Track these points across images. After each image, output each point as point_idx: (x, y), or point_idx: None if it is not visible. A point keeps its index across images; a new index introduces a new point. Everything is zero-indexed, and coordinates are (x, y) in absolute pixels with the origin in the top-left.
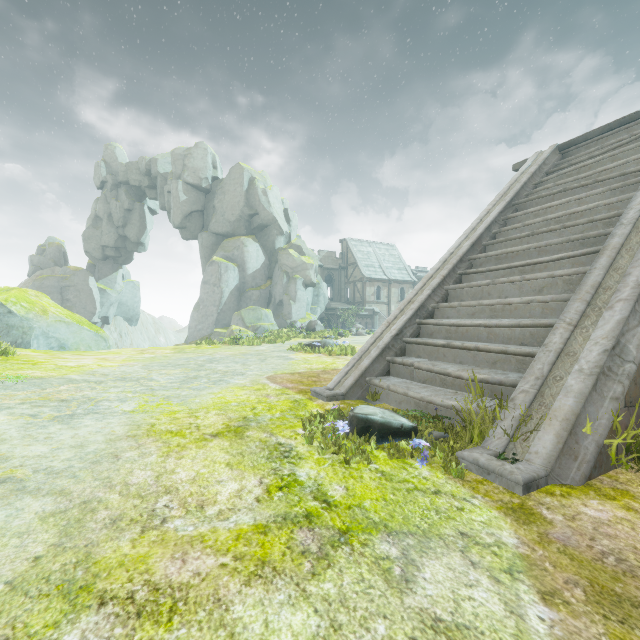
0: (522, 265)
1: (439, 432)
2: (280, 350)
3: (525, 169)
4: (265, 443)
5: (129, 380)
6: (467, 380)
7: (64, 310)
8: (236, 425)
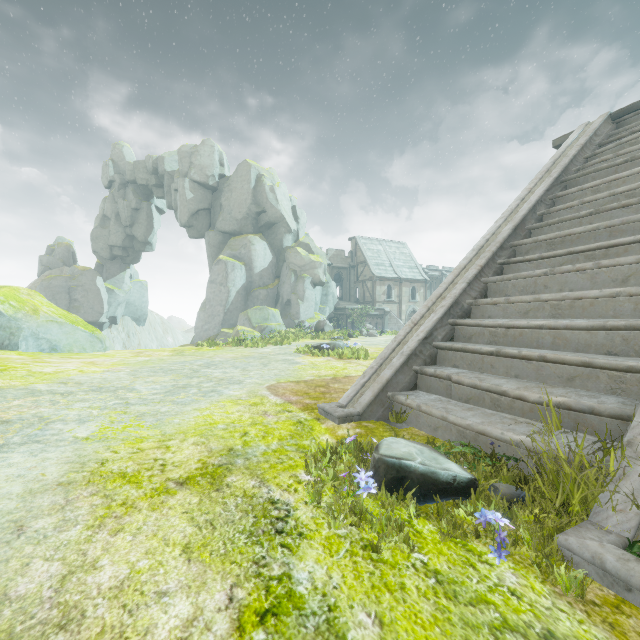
0: (590, 249)
1: (507, 485)
2: (286, 352)
3: (571, 142)
4: (250, 500)
5: (105, 390)
6: (534, 403)
7: (58, 309)
8: (216, 463)
